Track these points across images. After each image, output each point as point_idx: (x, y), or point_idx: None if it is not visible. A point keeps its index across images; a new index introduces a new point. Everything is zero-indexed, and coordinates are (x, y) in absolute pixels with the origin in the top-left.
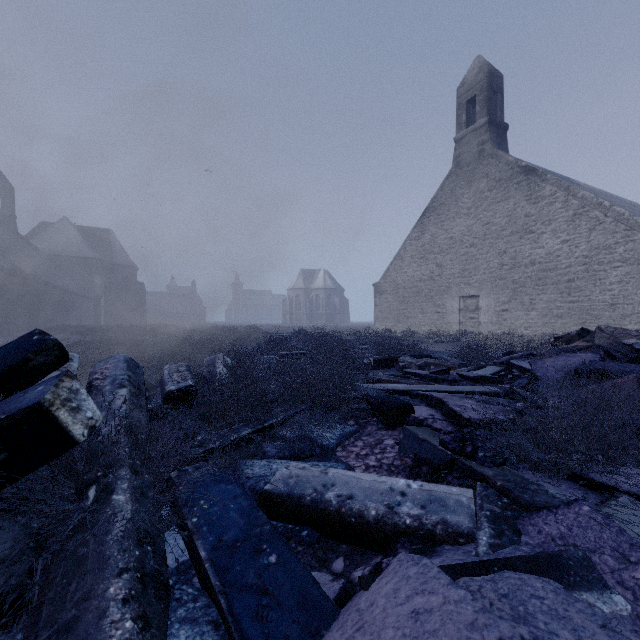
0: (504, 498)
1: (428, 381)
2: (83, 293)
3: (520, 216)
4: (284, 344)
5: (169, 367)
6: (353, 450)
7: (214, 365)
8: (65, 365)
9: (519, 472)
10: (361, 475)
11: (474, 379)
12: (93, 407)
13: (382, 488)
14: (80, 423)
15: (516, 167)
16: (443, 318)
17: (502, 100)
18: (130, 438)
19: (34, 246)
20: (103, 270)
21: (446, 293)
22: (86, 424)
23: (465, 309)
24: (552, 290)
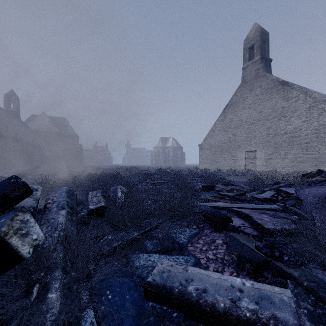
0: (311, 296)
1: (235, 200)
2: (52, 150)
3: (279, 108)
4: (153, 177)
5: (91, 193)
6: (197, 246)
7: (116, 192)
8: (33, 193)
9: (312, 271)
10: (210, 273)
11: (262, 200)
12: (38, 231)
13: (225, 285)
14: (27, 244)
15: (276, 82)
16: (236, 162)
17: (268, 46)
18: (64, 246)
19: (28, 126)
20: (62, 138)
21: (238, 149)
22: (31, 244)
23: (248, 158)
24: (297, 148)
